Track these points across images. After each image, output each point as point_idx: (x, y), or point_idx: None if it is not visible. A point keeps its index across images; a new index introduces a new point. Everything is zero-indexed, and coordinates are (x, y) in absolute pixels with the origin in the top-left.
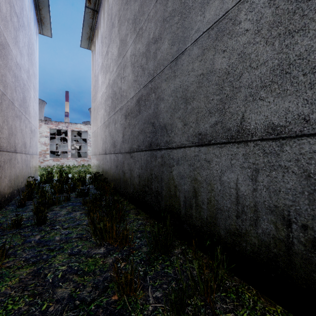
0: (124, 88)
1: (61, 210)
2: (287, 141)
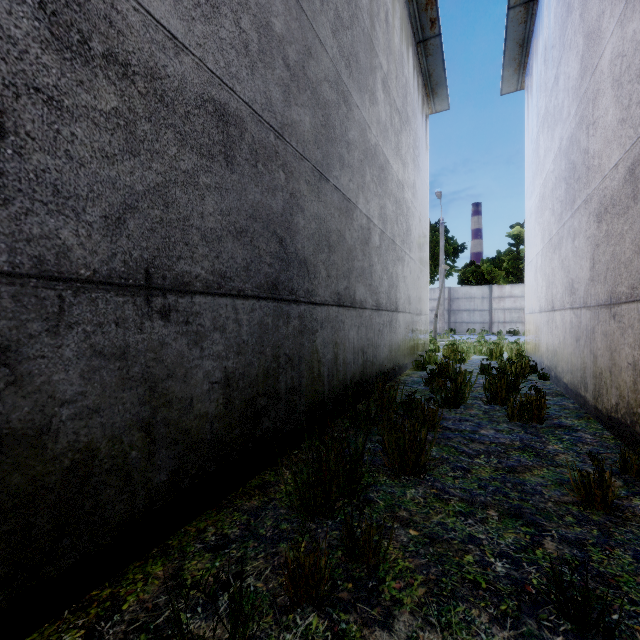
0: None
1: None
2: (363, 310)
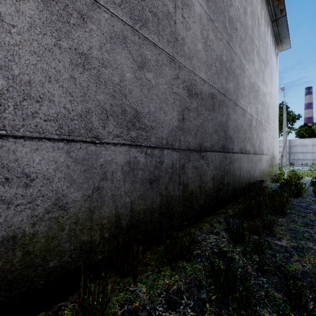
0: (186, 40)
1: (315, 268)
2: (249, 154)
